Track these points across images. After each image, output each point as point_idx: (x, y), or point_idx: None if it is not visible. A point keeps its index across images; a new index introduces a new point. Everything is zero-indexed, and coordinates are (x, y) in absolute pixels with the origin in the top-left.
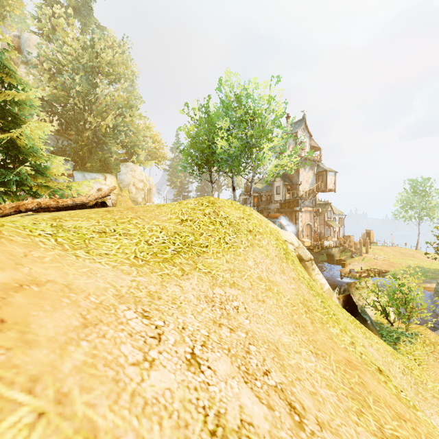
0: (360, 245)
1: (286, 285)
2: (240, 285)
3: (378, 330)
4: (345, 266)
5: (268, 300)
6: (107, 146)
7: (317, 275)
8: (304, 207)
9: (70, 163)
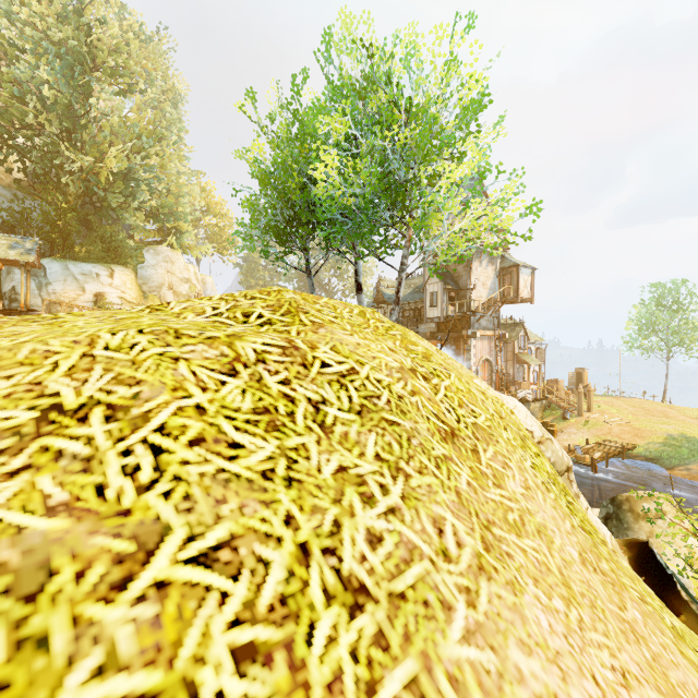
0: (578, 398)
1: None
2: None
3: None
4: (554, 435)
5: None
6: (116, 213)
7: (588, 511)
8: (480, 330)
9: (33, 241)
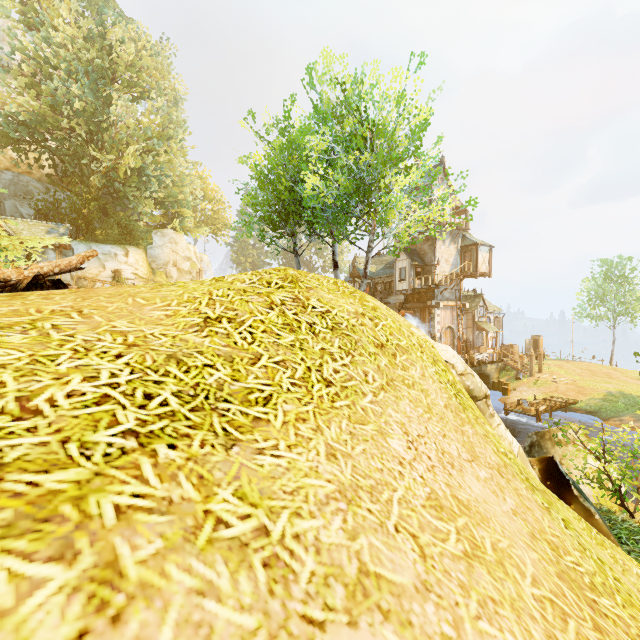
0: (530, 360)
1: (497, 503)
2: (386, 575)
3: (609, 528)
4: (508, 393)
5: (497, 633)
6: (130, 202)
7: (500, 426)
8: (443, 300)
9: (65, 227)
